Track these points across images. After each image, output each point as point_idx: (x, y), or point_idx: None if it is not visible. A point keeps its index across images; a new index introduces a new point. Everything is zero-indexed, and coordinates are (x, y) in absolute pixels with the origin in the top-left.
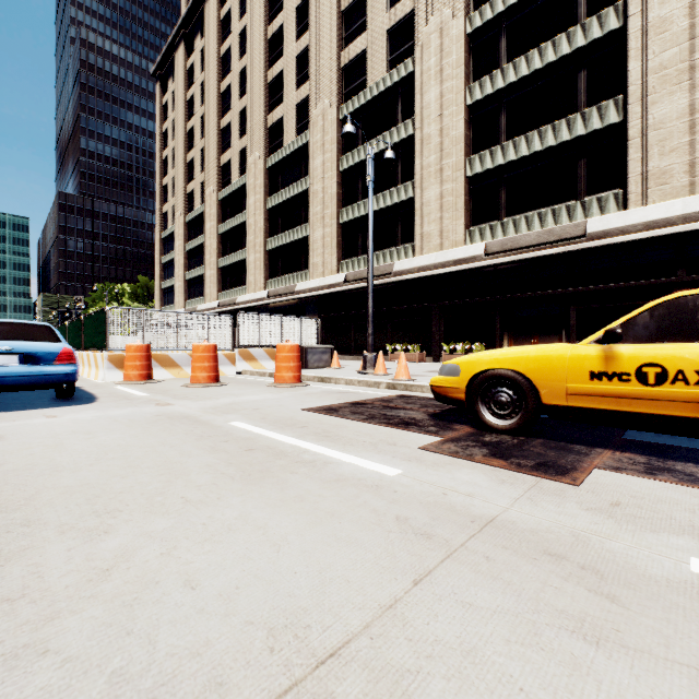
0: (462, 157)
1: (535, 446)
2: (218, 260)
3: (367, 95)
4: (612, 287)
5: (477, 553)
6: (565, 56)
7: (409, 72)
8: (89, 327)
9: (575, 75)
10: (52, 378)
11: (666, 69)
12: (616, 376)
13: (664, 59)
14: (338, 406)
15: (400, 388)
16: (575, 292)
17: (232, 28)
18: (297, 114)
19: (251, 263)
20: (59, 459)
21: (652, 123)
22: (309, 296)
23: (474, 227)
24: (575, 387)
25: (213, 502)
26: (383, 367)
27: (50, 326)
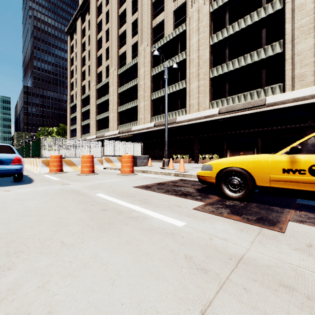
0: (208, 69)
1: (253, 207)
2: (96, 116)
3: (164, 40)
4: (278, 128)
5: (238, 285)
6: (256, 22)
7: (183, 30)
8: (33, 146)
9: (260, 31)
10: (9, 171)
11: (303, 27)
12: (297, 171)
13: (302, 23)
14: (151, 185)
15: (180, 175)
16: (260, 130)
17: (102, 10)
18: (132, 49)
19: (111, 118)
20: (1, 216)
21: (296, 52)
22: (138, 133)
23: (214, 101)
24: (274, 176)
25: (78, 245)
26: (172, 165)
27: (10, 145)
